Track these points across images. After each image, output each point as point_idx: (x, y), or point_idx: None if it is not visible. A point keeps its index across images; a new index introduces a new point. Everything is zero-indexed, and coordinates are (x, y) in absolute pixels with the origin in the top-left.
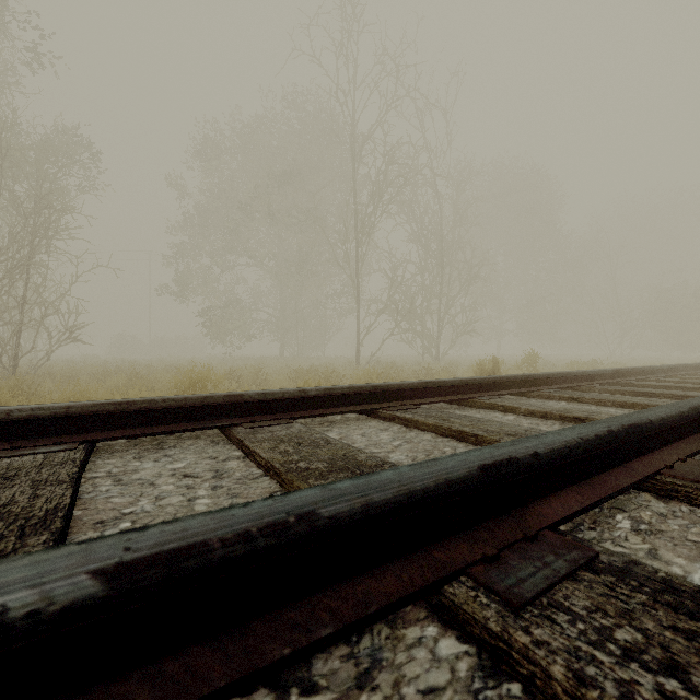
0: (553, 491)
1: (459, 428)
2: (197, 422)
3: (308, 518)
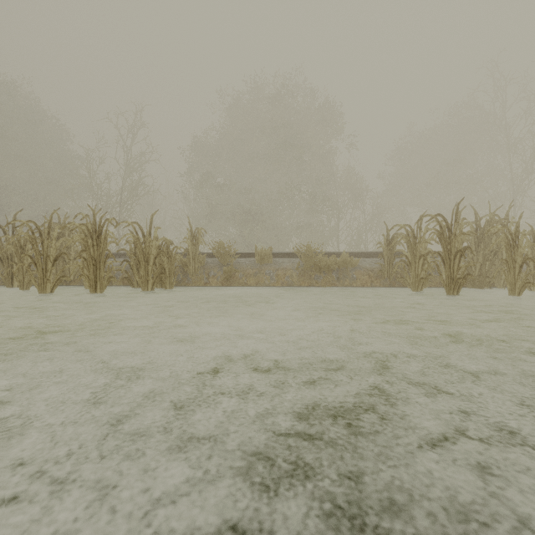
0: None
1: None
2: None
3: None
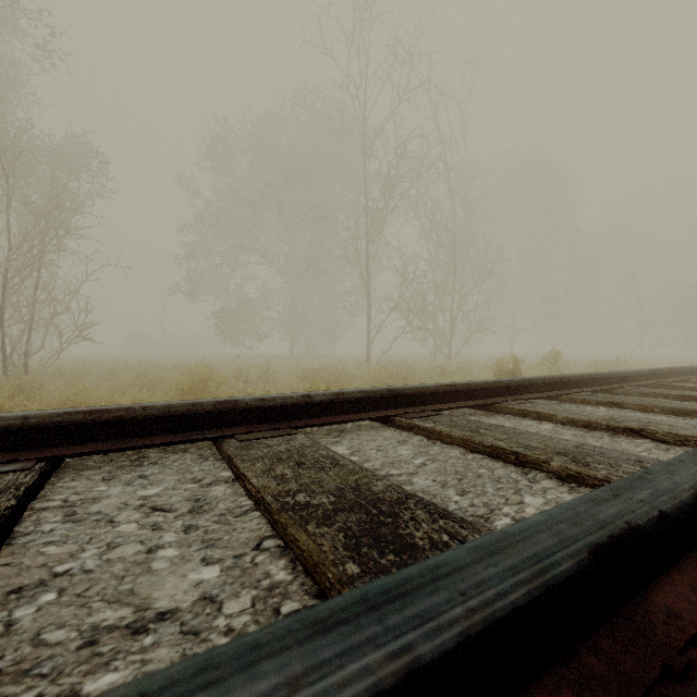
0: (672, 562)
1: (494, 442)
2: (183, 433)
3: None
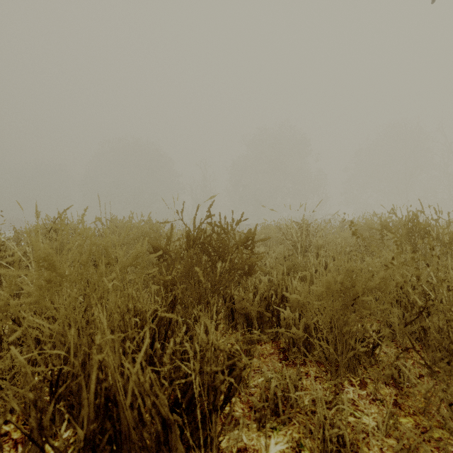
0: None
1: None
2: None
3: None
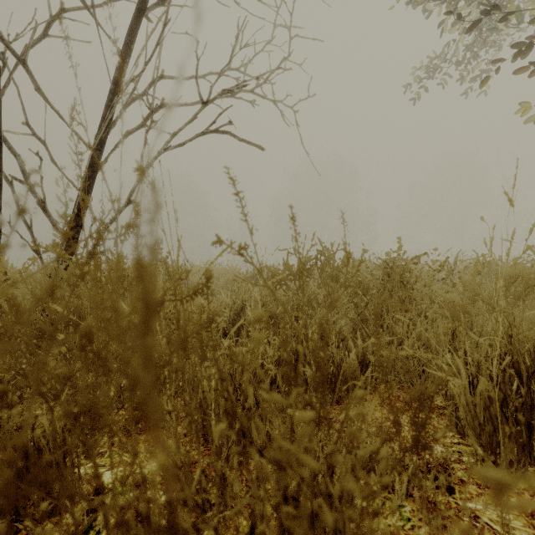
0: None
1: None
2: None
3: None
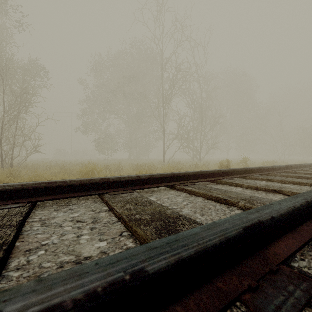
0: (279, 237)
1: (216, 195)
2: (86, 192)
3: (139, 276)
